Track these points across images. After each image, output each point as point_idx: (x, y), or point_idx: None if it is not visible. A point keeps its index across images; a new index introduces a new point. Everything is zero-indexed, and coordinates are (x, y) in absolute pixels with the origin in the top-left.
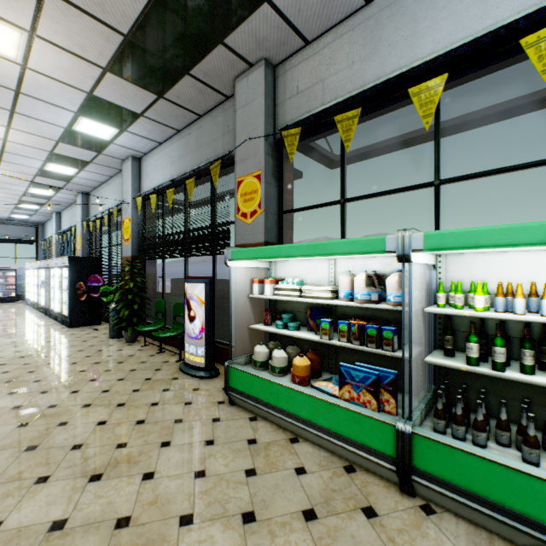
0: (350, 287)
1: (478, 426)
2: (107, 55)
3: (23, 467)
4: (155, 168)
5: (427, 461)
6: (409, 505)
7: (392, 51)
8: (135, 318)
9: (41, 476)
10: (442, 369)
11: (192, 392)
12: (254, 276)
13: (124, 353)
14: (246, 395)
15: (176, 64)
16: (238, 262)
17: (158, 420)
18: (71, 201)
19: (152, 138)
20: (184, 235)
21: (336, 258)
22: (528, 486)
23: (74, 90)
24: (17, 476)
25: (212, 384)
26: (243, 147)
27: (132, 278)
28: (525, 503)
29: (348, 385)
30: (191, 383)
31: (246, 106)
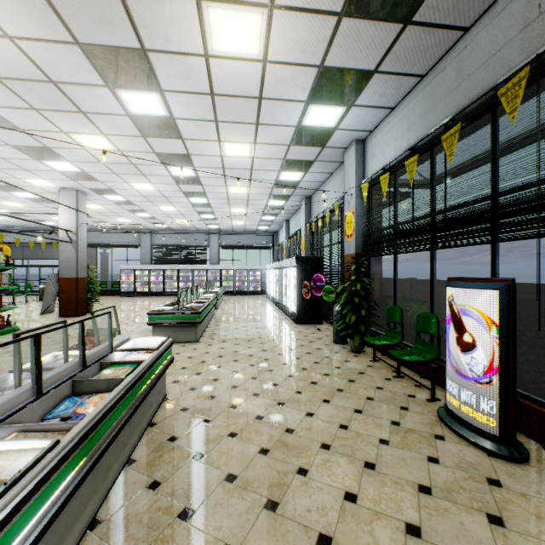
0: None
1: None
2: None
3: (262, 544)
4: (384, 143)
5: None
6: None
7: None
8: (361, 325)
9: None
10: None
11: (489, 488)
12: None
13: (352, 367)
14: None
15: None
16: None
17: (446, 542)
18: (296, 208)
19: (382, 105)
20: (434, 217)
21: None
22: None
23: (306, 69)
24: None
25: (524, 480)
26: None
27: (358, 278)
28: None
29: None
30: (475, 460)
31: None
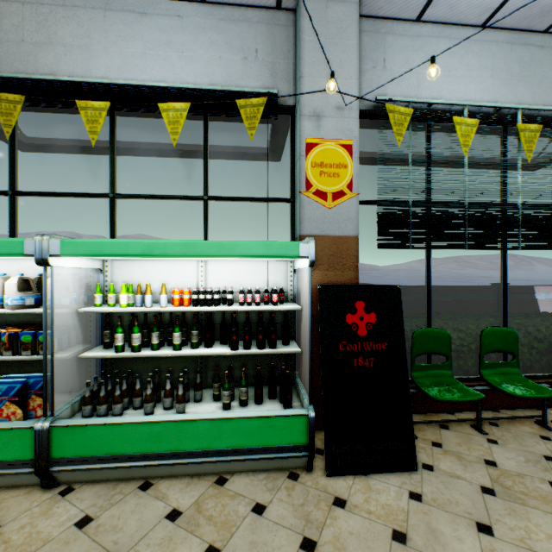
0: (2, 293)
1: (116, 401)
2: None
3: None
4: None
5: (65, 448)
6: (47, 497)
7: (68, 54)
8: None
9: None
10: (109, 361)
11: None
12: None
13: None
14: None
15: None
16: None
17: None
18: None
19: None
20: None
21: None
22: (135, 432)
23: None
24: None
25: None
26: None
27: None
28: (134, 445)
29: None
30: None
31: None
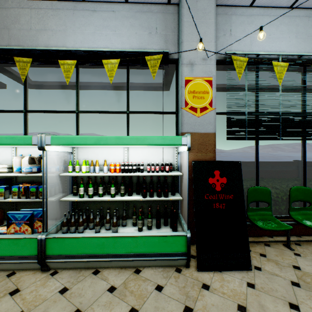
0: (20, 165)
1: (80, 224)
2: None
3: None
4: None
5: (53, 249)
6: (44, 276)
7: (54, 35)
8: None
9: None
10: (76, 203)
11: None
12: None
13: None
14: None
15: None
16: None
17: None
18: None
19: None
20: None
21: (17, 147)
22: (90, 242)
23: None
24: None
25: None
26: None
27: None
28: (90, 249)
29: (14, 224)
30: None
31: None
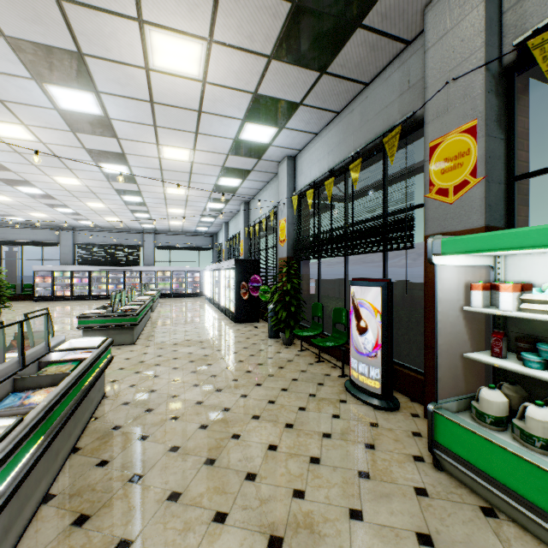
0: None
1: None
2: (272, 37)
3: (203, 487)
4: (310, 163)
5: None
6: None
7: None
8: (291, 321)
9: (218, 510)
10: None
11: (370, 429)
12: (462, 279)
13: (283, 357)
14: (473, 468)
15: (346, 17)
16: (447, 257)
17: (335, 463)
18: (235, 211)
19: (308, 130)
20: (345, 229)
21: None
22: None
23: (242, 93)
24: (197, 499)
25: (393, 421)
26: (440, 95)
27: (289, 279)
28: None
29: None
30: (364, 413)
31: (445, 35)
